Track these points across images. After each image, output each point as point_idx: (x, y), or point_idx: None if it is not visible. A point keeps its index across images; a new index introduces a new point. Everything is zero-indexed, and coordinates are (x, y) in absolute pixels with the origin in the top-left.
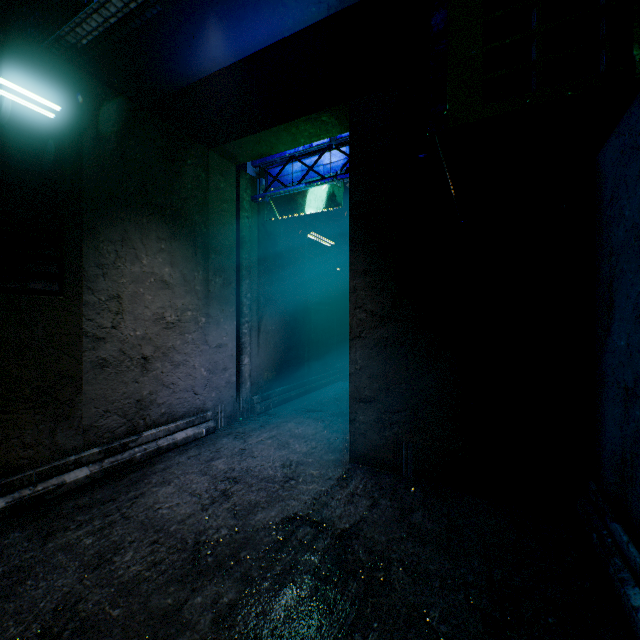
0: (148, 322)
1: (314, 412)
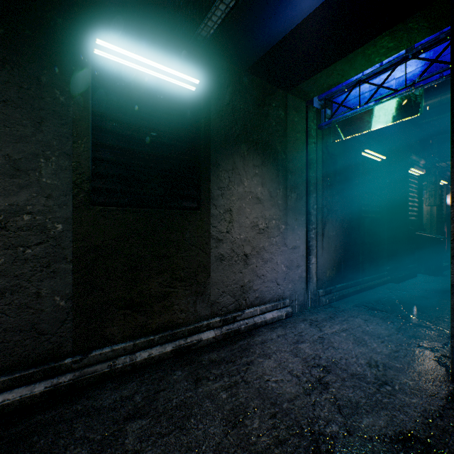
0: (247, 228)
1: (377, 311)
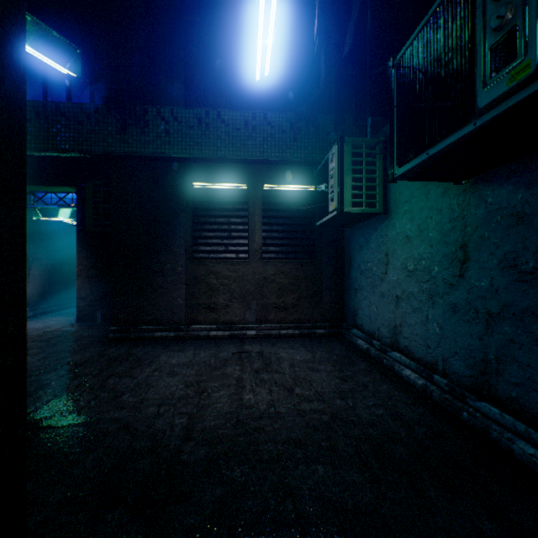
0: None
1: (65, 314)
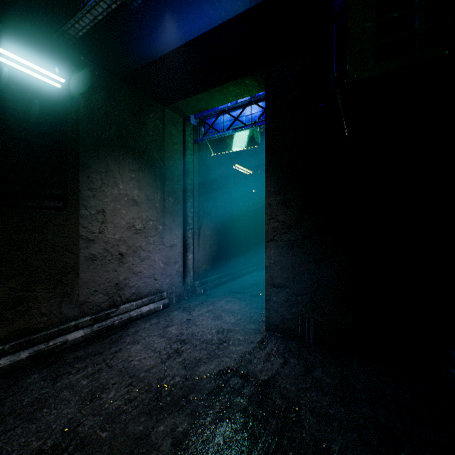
0: (123, 229)
1: (238, 293)
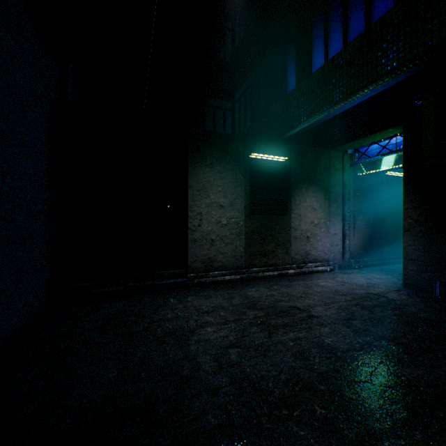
0: (308, 224)
1: (387, 272)
